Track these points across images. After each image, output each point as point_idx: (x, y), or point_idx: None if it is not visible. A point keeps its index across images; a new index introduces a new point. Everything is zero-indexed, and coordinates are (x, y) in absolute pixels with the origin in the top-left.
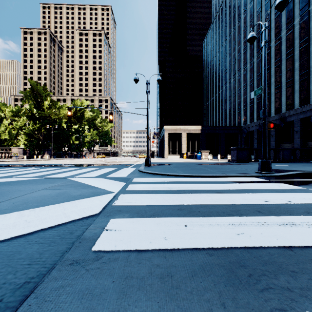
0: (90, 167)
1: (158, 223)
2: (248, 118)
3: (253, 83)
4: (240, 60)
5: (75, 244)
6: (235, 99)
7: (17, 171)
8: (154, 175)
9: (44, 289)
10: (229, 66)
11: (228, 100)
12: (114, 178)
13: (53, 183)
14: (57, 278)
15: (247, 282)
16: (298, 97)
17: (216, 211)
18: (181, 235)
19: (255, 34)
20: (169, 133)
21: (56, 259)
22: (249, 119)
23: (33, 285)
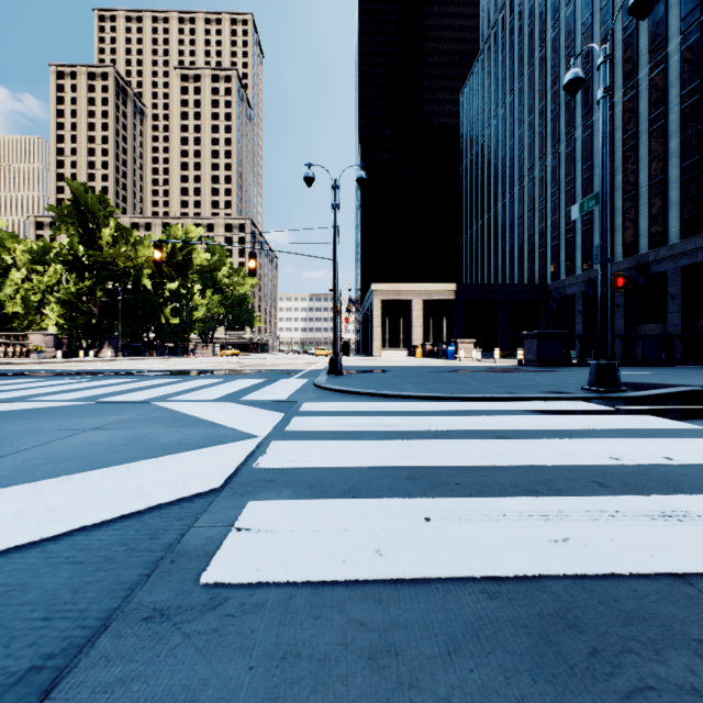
0: (206, 378)
1: (360, 511)
2: (562, 266)
3: (573, 186)
4: (545, 134)
5: (160, 567)
6: (532, 224)
7: (39, 387)
8: (350, 396)
9: (75, 689)
10: (519, 147)
11: (518, 226)
12: (259, 403)
13: (119, 413)
14: (112, 658)
15: (588, 673)
16: (677, 219)
17: (497, 483)
18: (418, 544)
19: (581, 72)
20: (384, 300)
21: (113, 606)
22: (565, 269)
23: (51, 678)
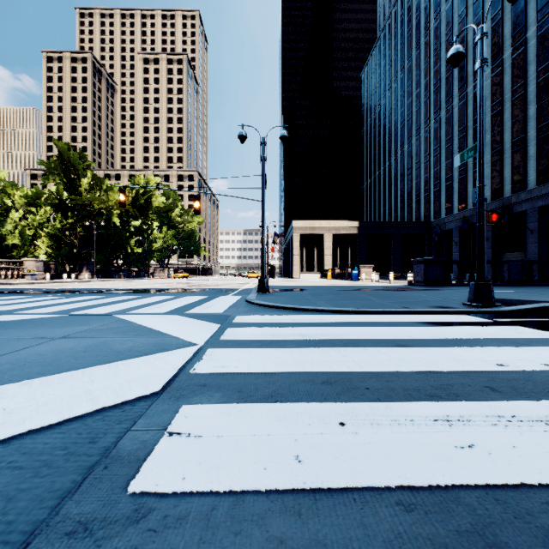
0: (160, 295)
1: (282, 416)
2: (443, 207)
3: (451, 144)
4: (428, 103)
5: (93, 474)
6: (419, 174)
7: (27, 302)
8: (274, 310)
9: None
10: (408, 114)
11: (407, 175)
12: (201, 316)
13: (86, 324)
14: None
15: None
16: (534, 169)
17: (402, 388)
18: (334, 450)
19: (462, 48)
20: (302, 234)
21: (41, 517)
22: (444, 209)
23: None
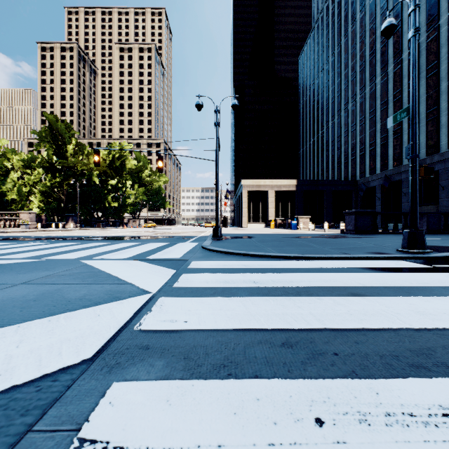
0: (128, 242)
1: (237, 404)
2: (367, 168)
3: (374, 115)
4: (355, 81)
5: None
6: (347, 140)
7: (10, 248)
8: (226, 256)
9: None
10: (338, 91)
11: (337, 142)
12: (159, 261)
13: (51, 269)
14: None
15: None
16: (446, 135)
17: (376, 354)
18: None
19: (394, 21)
20: (250, 190)
21: None
22: (368, 170)
23: None
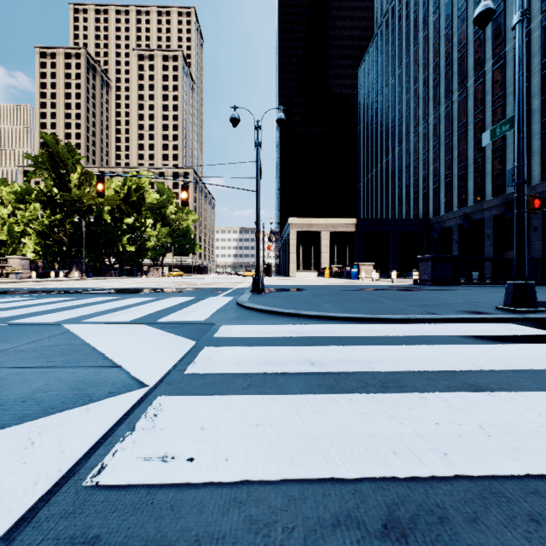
0: (141, 296)
1: None
2: (442, 204)
3: (451, 139)
4: (427, 99)
5: None
6: (417, 170)
7: None
8: (270, 317)
9: None
10: (406, 110)
11: (405, 172)
12: (175, 325)
13: (11, 340)
14: None
15: None
16: (539, 164)
17: None
18: None
19: (492, 4)
20: (299, 231)
21: None
22: (444, 206)
23: None
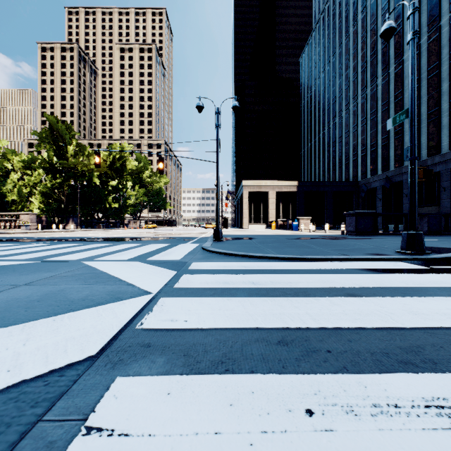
0: (129, 243)
1: (233, 397)
2: (368, 169)
3: (376, 116)
4: (356, 82)
5: None
6: (348, 141)
7: (11, 249)
8: (227, 257)
9: None
10: (339, 91)
11: (338, 143)
12: (160, 262)
13: (53, 270)
14: None
15: None
16: (447, 136)
17: (368, 351)
18: None
19: (394, 23)
20: (251, 191)
21: None
22: (370, 171)
23: None
